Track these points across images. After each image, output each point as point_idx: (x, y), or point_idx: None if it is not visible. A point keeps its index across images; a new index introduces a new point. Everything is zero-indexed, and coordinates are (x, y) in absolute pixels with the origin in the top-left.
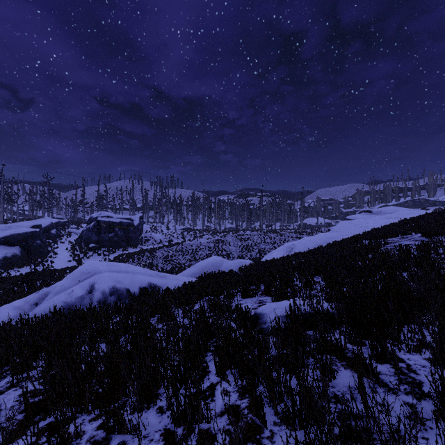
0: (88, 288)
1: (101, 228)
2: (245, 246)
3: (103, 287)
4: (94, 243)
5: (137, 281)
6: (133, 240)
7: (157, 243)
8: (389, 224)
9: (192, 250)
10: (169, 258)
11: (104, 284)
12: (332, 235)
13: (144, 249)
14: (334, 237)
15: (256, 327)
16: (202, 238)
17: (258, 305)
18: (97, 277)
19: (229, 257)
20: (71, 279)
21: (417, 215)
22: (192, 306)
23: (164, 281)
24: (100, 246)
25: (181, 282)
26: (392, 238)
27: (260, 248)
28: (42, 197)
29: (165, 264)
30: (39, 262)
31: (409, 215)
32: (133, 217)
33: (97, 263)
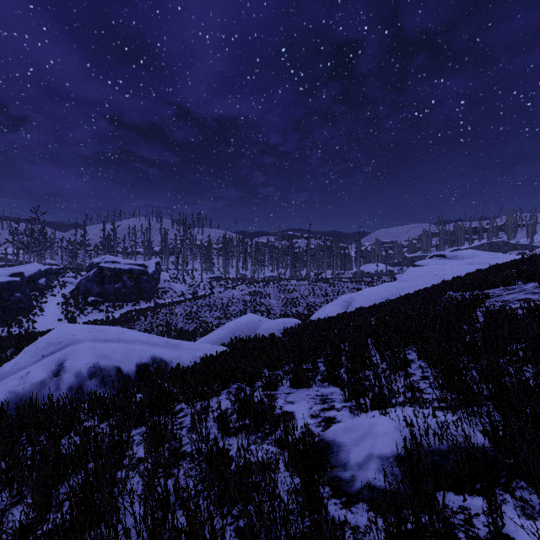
0: (54, 367)
1: (105, 277)
2: (290, 299)
3: (78, 366)
4: (95, 295)
5: (133, 354)
6: (146, 292)
7: (178, 296)
8: (477, 271)
9: (222, 305)
10: (192, 315)
11: (81, 360)
12: (401, 285)
13: (161, 303)
14: (403, 288)
15: (326, 472)
16: (235, 290)
17: (320, 408)
18: (71, 350)
19: (270, 314)
20: (31, 354)
21: (504, 260)
22: (208, 408)
23: (175, 352)
24: (103, 300)
25: (201, 353)
26: (492, 290)
27: (308, 302)
28: (28, 237)
29: (186, 323)
30: (17, 322)
31: (494, 260)
32: (148, 263)
33: (75, 327)
